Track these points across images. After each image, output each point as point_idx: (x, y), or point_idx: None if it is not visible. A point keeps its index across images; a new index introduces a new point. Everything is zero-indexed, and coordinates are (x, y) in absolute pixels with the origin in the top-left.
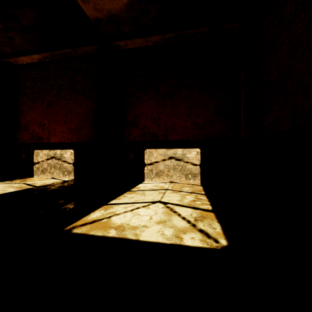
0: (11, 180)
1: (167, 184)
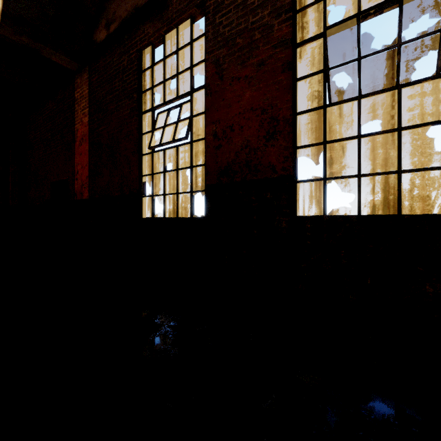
0: None
1: None
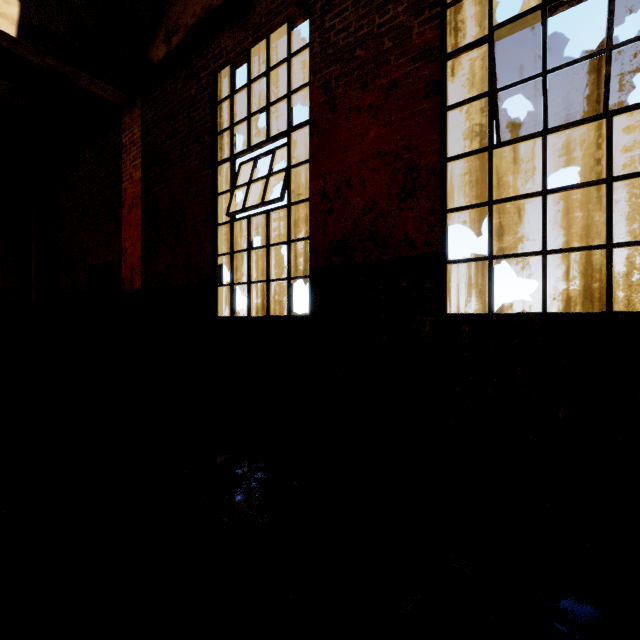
0: None
1: None
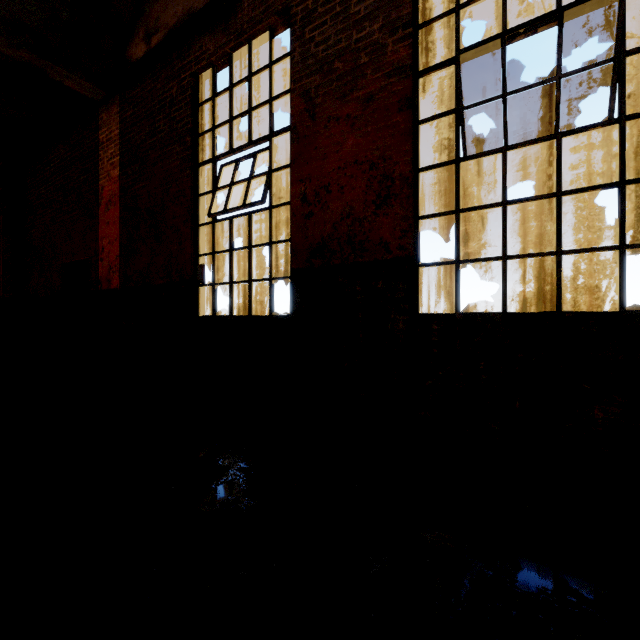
0: None
1: None
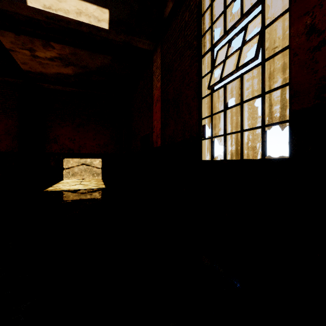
0: None
1: (81, 180)
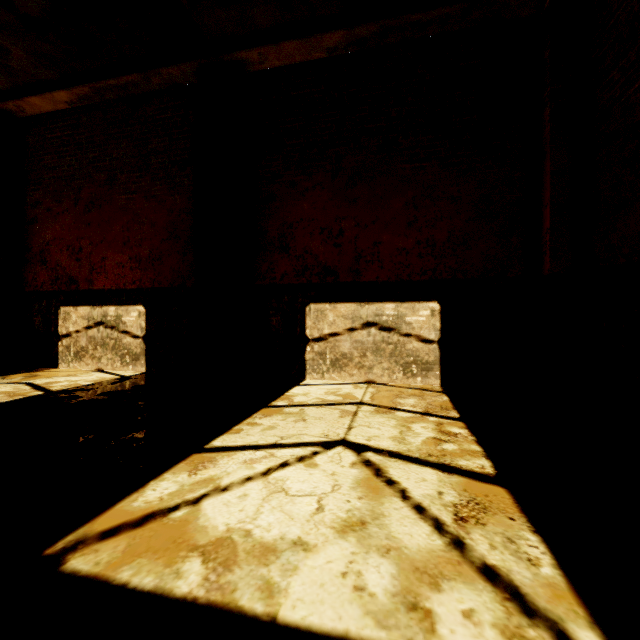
0: (6, 375)
1: (360, 387)
